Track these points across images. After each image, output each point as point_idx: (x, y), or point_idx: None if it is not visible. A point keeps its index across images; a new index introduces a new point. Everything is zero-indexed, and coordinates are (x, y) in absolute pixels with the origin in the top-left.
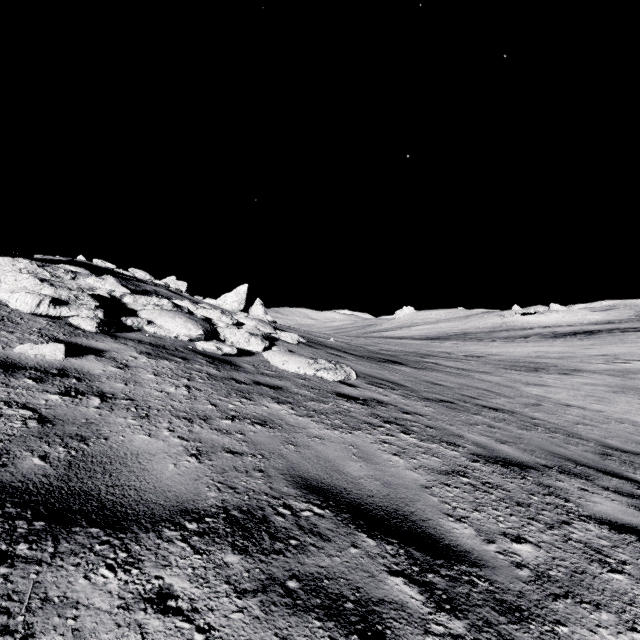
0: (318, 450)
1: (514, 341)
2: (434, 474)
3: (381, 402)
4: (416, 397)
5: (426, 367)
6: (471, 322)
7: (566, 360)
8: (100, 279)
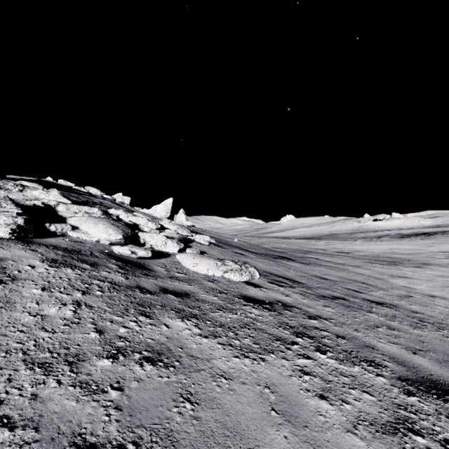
0: (225, 408)
1: (371, 240)
2: (381, 435)
3: (286, 305)
4: (313, 295)
5: (310, 262)
6: (336, 226)
7: (415, 255)
8: (45, 191)
